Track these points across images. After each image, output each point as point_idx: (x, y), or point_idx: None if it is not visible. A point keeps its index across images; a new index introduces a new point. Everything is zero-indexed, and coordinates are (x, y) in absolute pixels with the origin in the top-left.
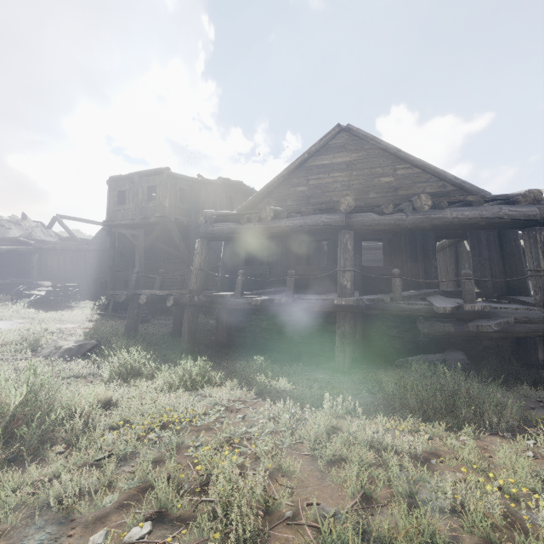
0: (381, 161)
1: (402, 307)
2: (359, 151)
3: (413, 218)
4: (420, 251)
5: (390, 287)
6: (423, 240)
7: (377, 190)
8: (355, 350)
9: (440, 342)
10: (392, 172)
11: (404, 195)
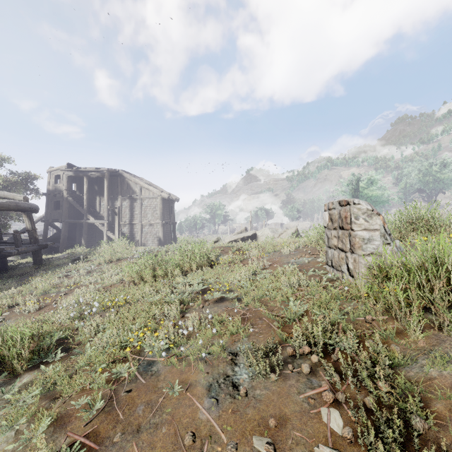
0: None
1: None
2: None
3: None
4: None
5: None
6: None
7: None
8: None
9: None
10: None
11: None
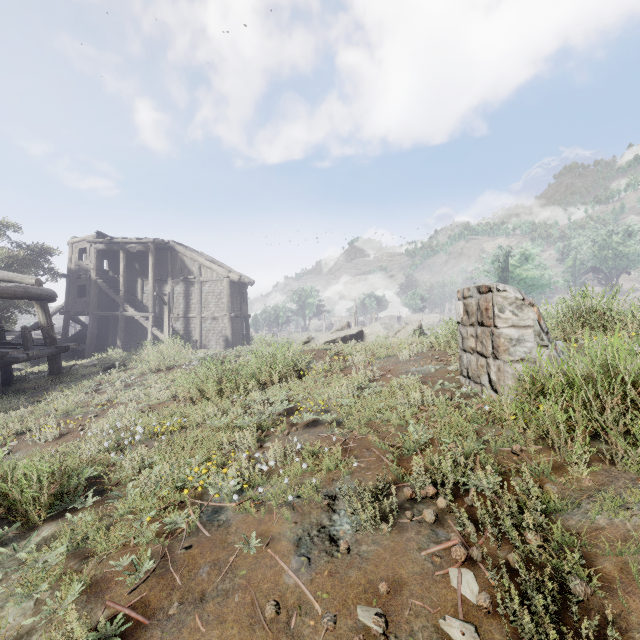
0: None
1: None
2: None
3: None
4: None
5: None
6: None
7: None
8: None
9: None
10: None
11: None
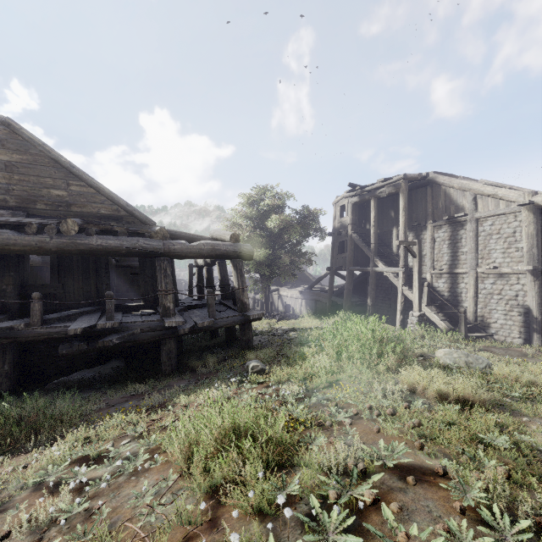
0: (52, 171)
1: (40, 332)
2: (23, 153)
3: (58, 241)
4: (93, 268)
5: (58, 306)
6: (96, 259)
7: (47, 202)
8: (3, 383)
9: (108, 354)
10: (65, 186)
11: (78, 212)
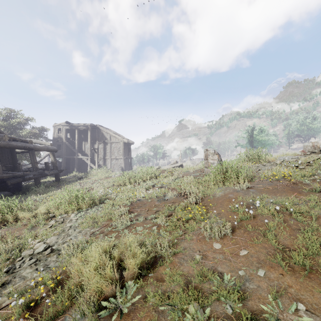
0: None
1: (4, 175)
2: None
3: (4, 143)
4: None
5: None
6: None
7: None
8: None
9: None
10: None
11: None
